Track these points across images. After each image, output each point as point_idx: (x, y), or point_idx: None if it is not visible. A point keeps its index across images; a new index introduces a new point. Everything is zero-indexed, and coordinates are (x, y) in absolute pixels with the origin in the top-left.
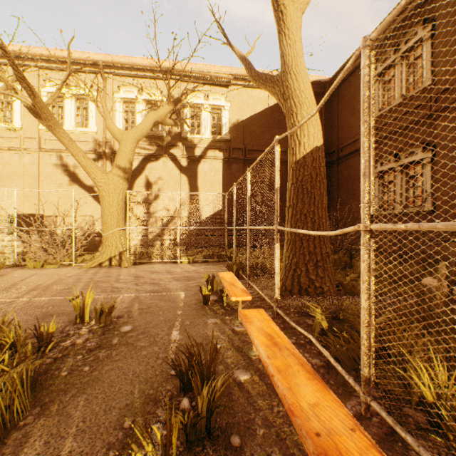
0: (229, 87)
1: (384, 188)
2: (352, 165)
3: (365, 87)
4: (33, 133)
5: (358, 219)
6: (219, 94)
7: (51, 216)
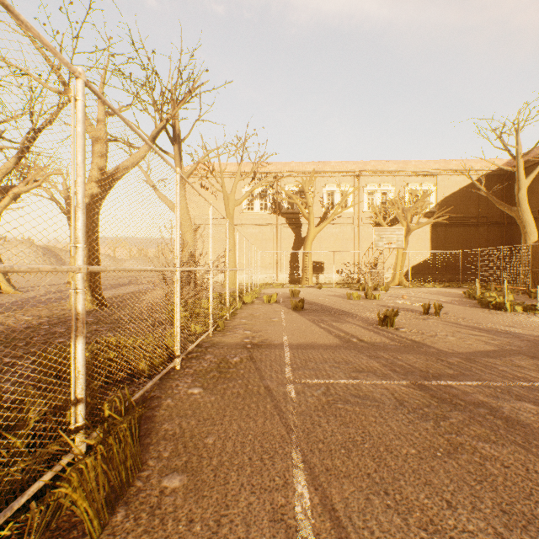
0: (435, 176)
1: None
2: None
3: None
4: (318, 215)
5: None
6: (429, 182)
7: (327, 262)
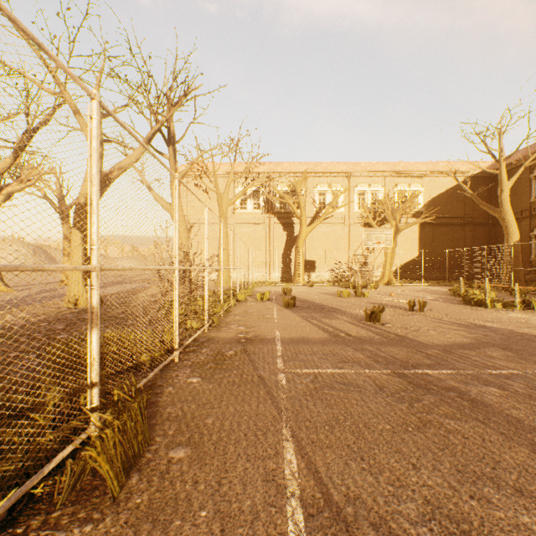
0: (423, 177)
1: None
2: None
3: None
4: (310, 214)
5: None
6: (417, 183)
7: (319, 261)
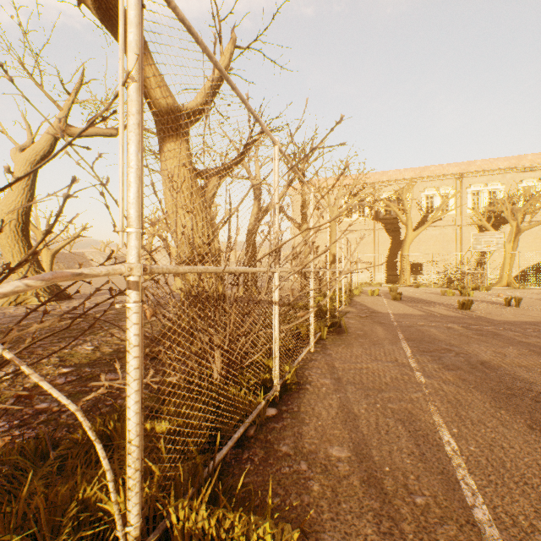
0: None
1: None
2: None
3: None
4: (416, 219)
5: None
6: None
7: (426, 264)
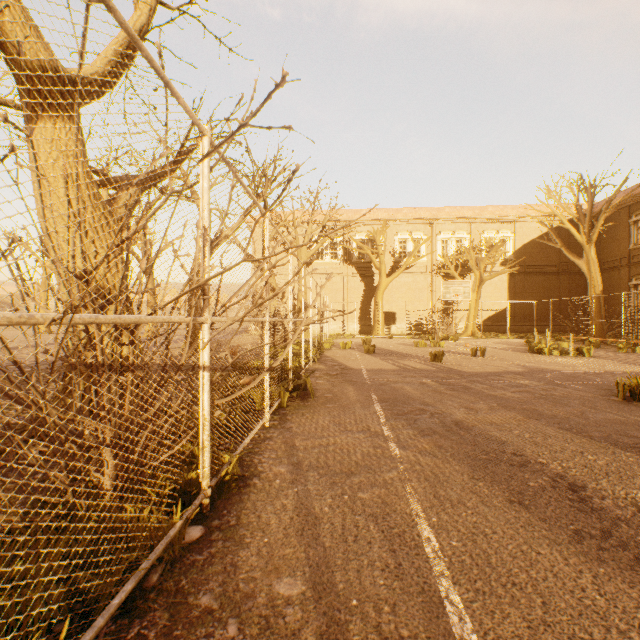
0: (512, 223)
1: (637, 294)
2: (612, 276)
3: (622, 300)
4: (390, 264)
5: (617, 314)
6: (506, 229)
7: (399, 313)
